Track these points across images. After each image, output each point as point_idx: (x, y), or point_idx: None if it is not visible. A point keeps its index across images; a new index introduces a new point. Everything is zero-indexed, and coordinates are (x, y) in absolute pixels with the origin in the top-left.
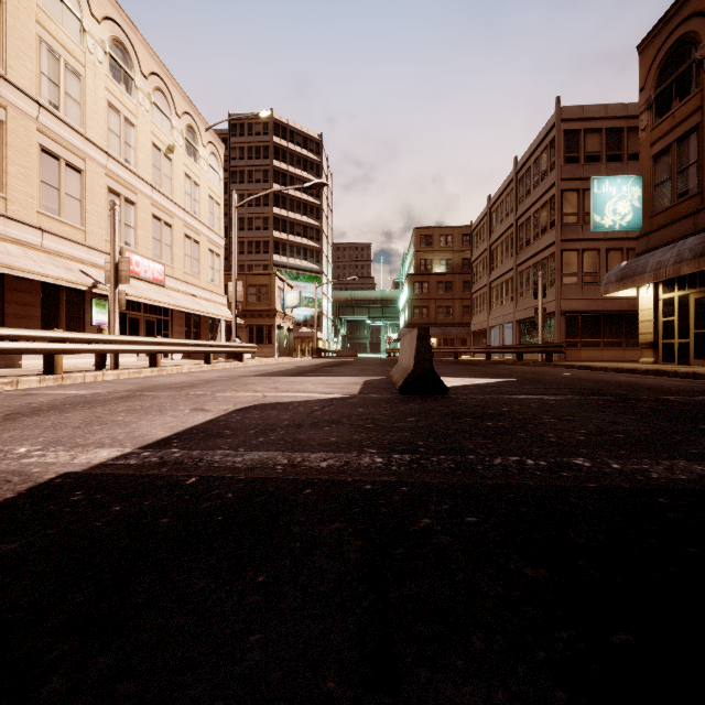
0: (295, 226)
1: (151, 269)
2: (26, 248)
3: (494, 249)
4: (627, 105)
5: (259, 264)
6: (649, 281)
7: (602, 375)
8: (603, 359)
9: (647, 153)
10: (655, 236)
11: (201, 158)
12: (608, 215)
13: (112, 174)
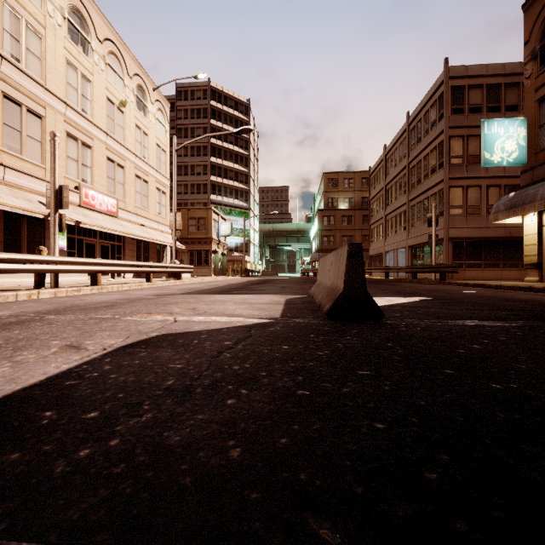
0: (228, 172)
1: (105, 202)
2: None
3: (389, 188)
4: (504, 64)
5: (199, 202)
6: (539, 208)
7: (505, 293)
8: (484, 278)
9: (531, 98)
10: (541, 170)
11: (149, 112)
12: (497, 152)
13: (71, 121)
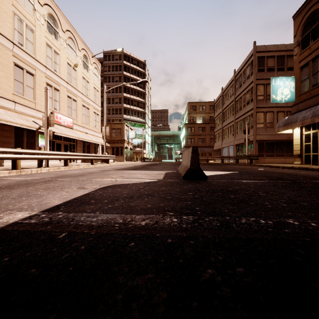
0: (133, 101)
1: (66, 120)
2: (7, 110)
3: (224, 112)
4: (286, 45)
5: (117, 119)
6: (299, 125)
7: (278, 169)
8: (275, 162)
9: (297, 66)
10: (301, 104)
11: (90, 70)
12: (279, 95)
13: (48, 76)
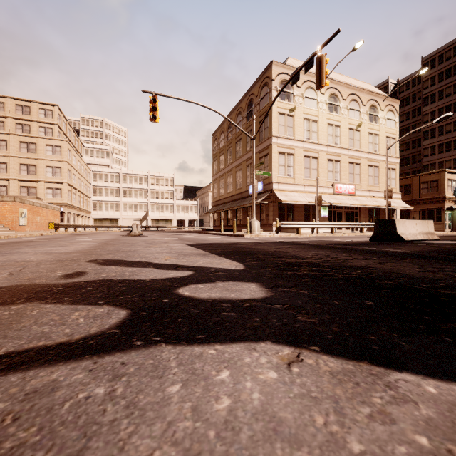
0: None
1: (347, 188)
2: (299, 193)
3: None
4: None
5: (449, 160)
6: None
7: None
8: None
9: None
10: None
11: (379, 118)
12: None
13: (329, 153)
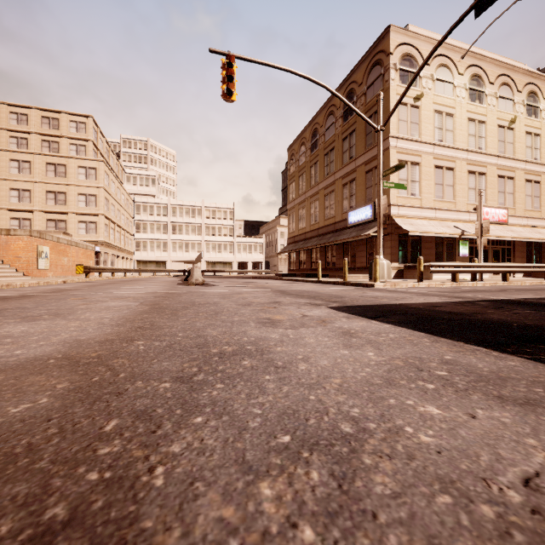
0: None
1: (496, 214)
2: (429, 220)
3: None
4: None
5: None
6: None
7: None
8: None
9: None
10: None
11: (541, 111)
12: None
13: (470, 161)
